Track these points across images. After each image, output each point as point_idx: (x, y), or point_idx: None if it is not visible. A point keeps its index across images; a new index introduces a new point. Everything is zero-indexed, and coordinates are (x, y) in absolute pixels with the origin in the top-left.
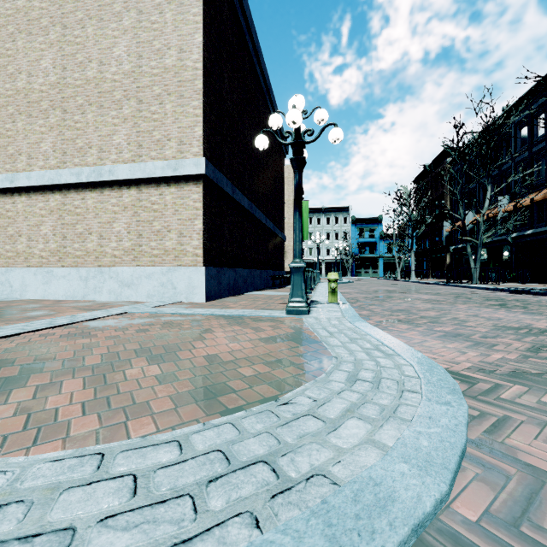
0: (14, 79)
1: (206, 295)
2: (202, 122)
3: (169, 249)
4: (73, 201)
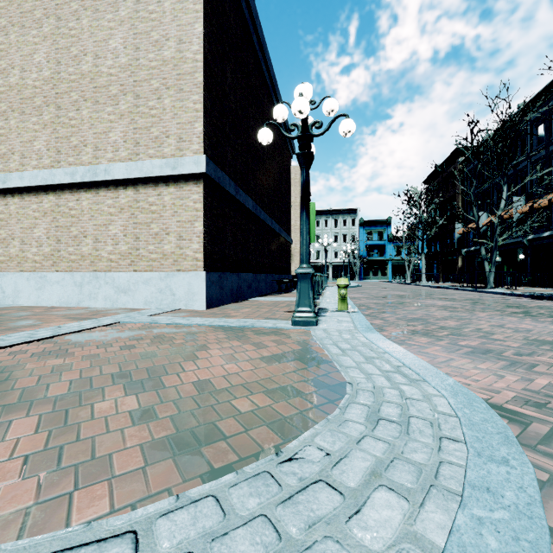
0: (6, 74)
1: (207, 302)
2: (202, 117)
3: (168, 252)
4: (68, 202)
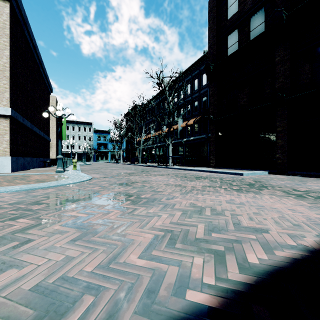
0: None
1: (12, 169)
2: (9, 91)
3: None
4: None
